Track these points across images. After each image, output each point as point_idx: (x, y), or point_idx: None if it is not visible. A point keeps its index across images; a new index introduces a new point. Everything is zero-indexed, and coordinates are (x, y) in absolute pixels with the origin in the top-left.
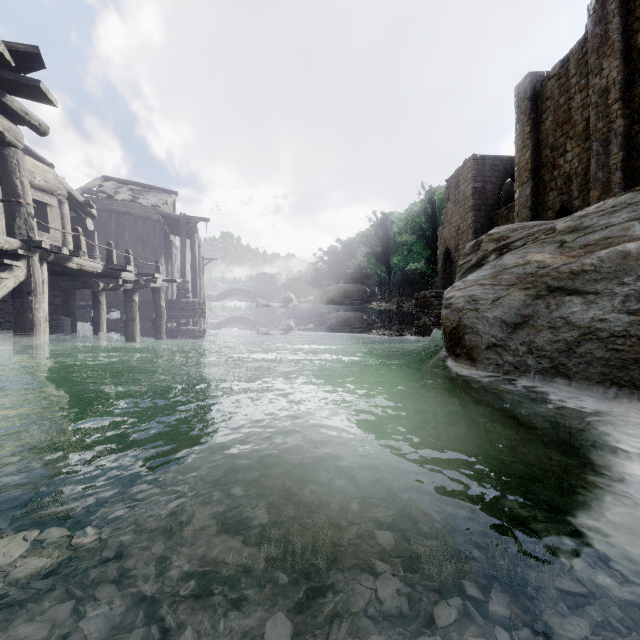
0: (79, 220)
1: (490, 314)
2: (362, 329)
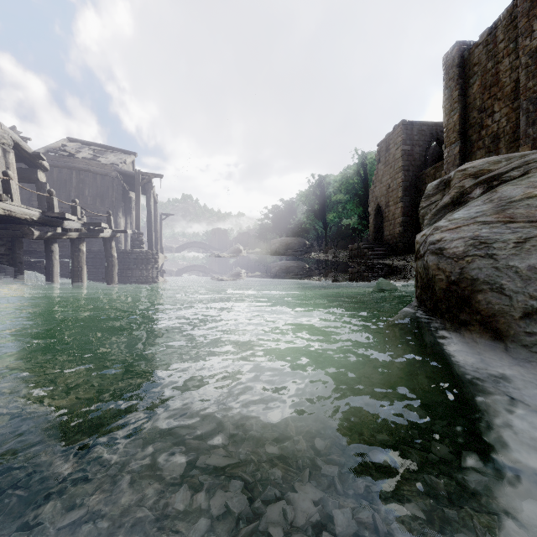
0: (30, 172)
1: (520, 262)
2: (304, 277)
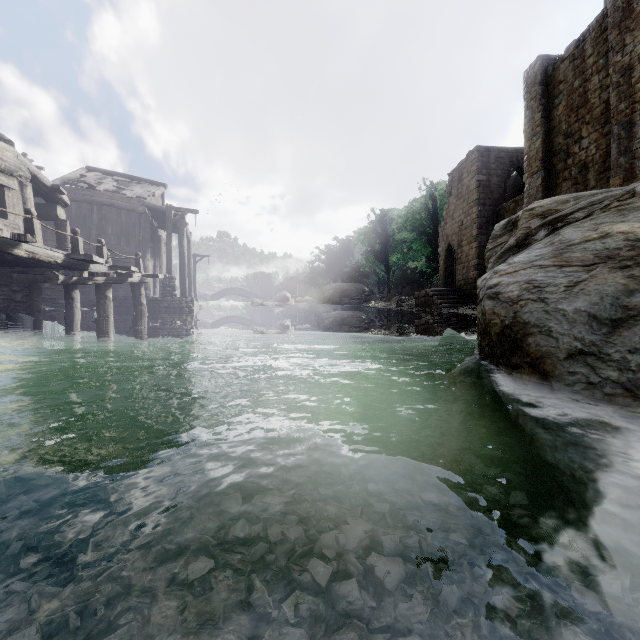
0: (48, 207)
1: (568, 306)
2: (362, 329)
